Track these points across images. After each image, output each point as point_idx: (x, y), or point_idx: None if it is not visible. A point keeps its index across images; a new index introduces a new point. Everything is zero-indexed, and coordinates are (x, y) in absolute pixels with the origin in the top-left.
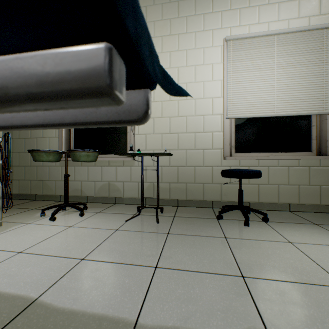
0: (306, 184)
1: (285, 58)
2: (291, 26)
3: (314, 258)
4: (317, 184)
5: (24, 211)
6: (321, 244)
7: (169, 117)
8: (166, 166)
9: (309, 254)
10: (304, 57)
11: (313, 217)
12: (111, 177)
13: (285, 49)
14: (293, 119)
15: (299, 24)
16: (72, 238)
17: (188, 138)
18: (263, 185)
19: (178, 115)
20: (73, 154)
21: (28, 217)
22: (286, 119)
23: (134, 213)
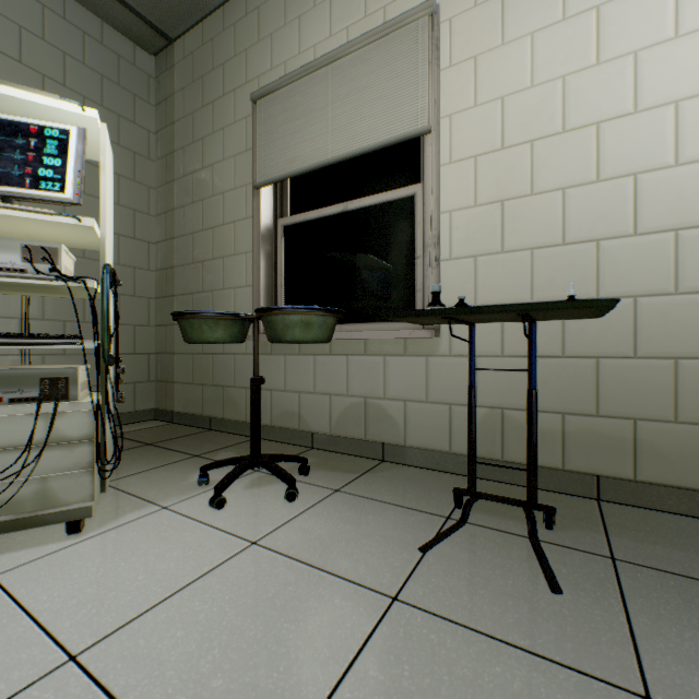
0: None
1: None
2: None
3: None
4: None
5: (176, 459)
6: None
7: (562, 189)
8: (550, 357)
9: None
10: None
11: None
12: (371, 386)
13: None
14: None
15: None
16: (243, 612)
17: (645, 253)
18: None
19: (599, 176)
20: (269, 321)
21: (173, 484)
22: None
23: (444, 512)
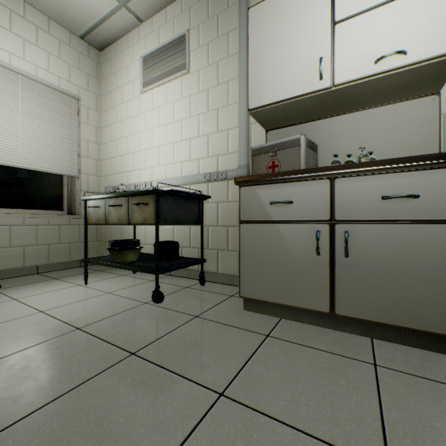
0: (57, 243)
1: (32, 107)
2: (41, 76)
3: (31, 303)
4: (68, 242)
5: None
6: (47, 292)
7: None
8: None
9: (29, 302)
10: (54, 115)
11: (60, 274)
12: None
13: (32, 96)
14: (45, 175)
15: (50, 78)
16: None
17: None
18: (4, 248)
19: None
20: None
21: None
22: (37, 173)
23: None
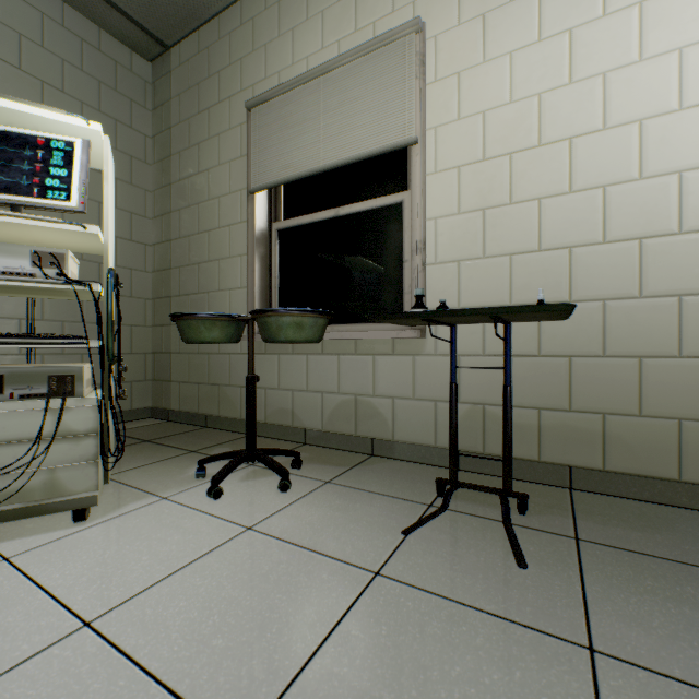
0: None
1: None
2: None
3: None
4: None
5: (173, 455)
6: None
7: (538, 199)
8: (527, 356)
9: None
10: None
11: None
12: (361, 384)
13: None
14: None
15: None
16: (240, 586)
17: (613, 260)
18: None
19: (571, 187)
20: (263, 322)
21: (171, 477)
22: None
23: (427, 500)
